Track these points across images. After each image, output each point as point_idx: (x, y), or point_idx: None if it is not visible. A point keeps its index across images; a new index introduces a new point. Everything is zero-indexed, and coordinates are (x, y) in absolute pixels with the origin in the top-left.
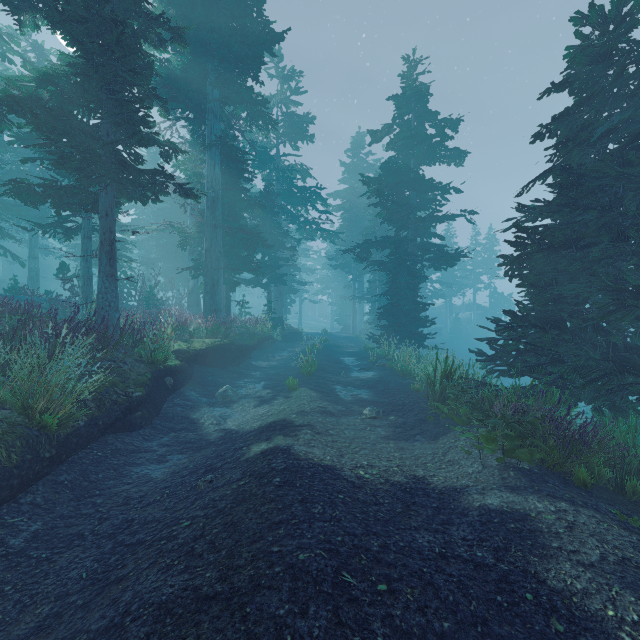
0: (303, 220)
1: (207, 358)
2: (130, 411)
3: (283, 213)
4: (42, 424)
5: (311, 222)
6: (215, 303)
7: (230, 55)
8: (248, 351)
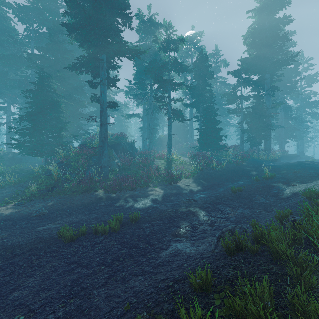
0: (314, 113)
1: (282, 158)
2: (278, 160)
3: (303, 112)
4: (274, 158)
5: (318, 113)
6: (281, 146)
7: (287, 87)
8: (293, 158)
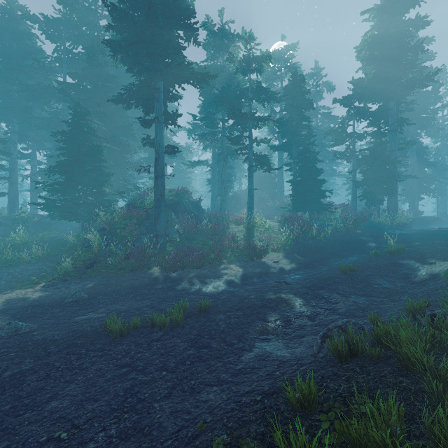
0: None
1: (415, 222)
2: (408, 225)
3: (446, 155)
4: (402, 222)
5: None
6: (413, 206)
7: (422, 119)
8: (430, 222)
